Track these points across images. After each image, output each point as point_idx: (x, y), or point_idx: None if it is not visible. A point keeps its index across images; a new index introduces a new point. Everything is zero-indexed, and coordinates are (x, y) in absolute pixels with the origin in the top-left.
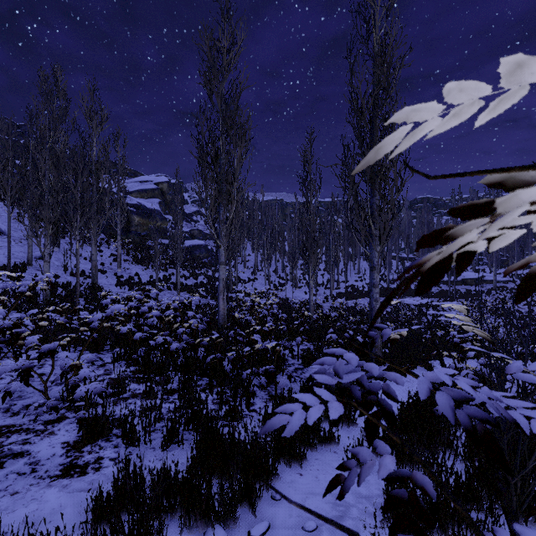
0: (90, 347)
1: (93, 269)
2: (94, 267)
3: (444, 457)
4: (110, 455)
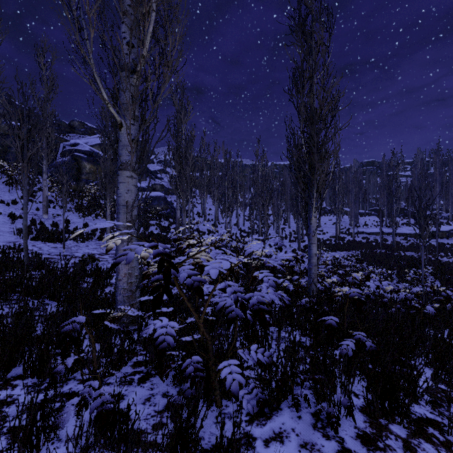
0: None
1: None
2: None
3: None
4: None
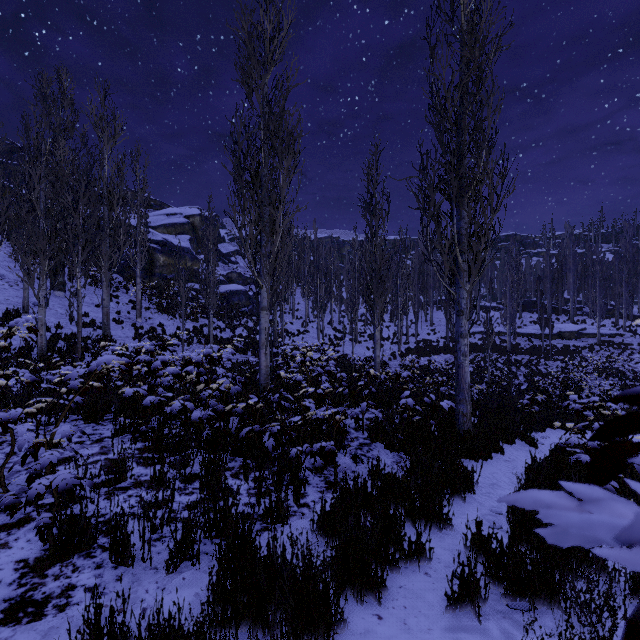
0: (85, 416)
1: (104, 317)
2: (105, 315)
3: (623, 603)
4: (86, 581)
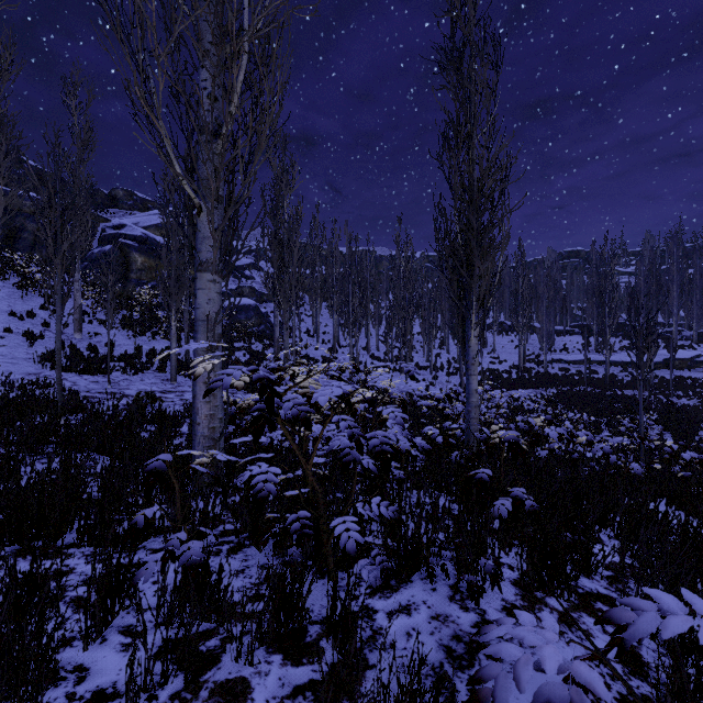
0: None
1: None
2: None
3: None
4: None
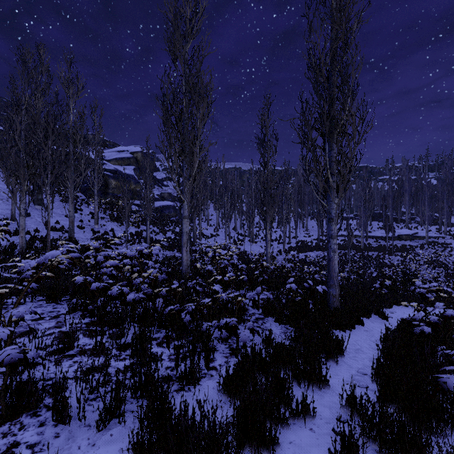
0: (47, 298)
1: (70, 224)
2: (71, 223)
3: None
4: (29, 438)
